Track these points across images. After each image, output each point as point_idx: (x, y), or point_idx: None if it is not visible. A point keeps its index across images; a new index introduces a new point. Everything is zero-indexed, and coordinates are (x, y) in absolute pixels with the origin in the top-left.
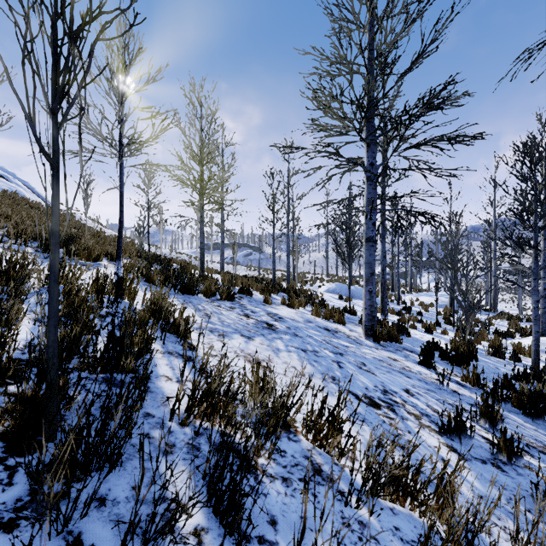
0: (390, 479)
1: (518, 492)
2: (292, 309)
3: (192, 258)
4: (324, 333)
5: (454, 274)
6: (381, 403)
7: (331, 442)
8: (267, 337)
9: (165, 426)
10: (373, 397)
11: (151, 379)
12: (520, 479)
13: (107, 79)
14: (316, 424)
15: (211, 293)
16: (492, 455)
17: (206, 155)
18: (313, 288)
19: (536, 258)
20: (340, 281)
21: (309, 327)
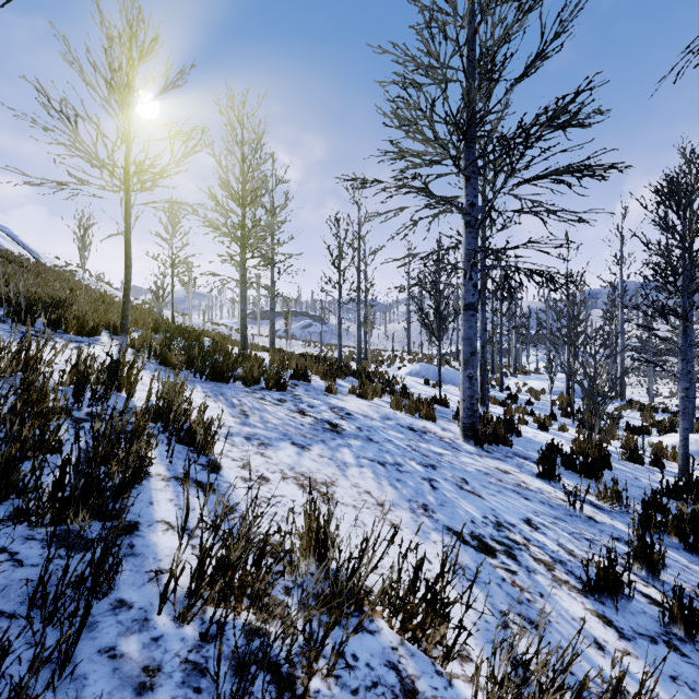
0: None
1: None
2: (364, 400)
3: (233, 331)
4: (409, 436)
5: (574, 352)
6: (496, 545)
7: (430, 634)
8: (329, 444)
9: (148, 627)
10: (483, 535)
11: (139, 529)
12: None
13: (104, 80)
14: (405, 603)
15: (253, 379)
16: (662, 627)
17: (249, 193)
18: (391, 370)
19: (684, 331)
20: (426, 361)
21: (387, 426)
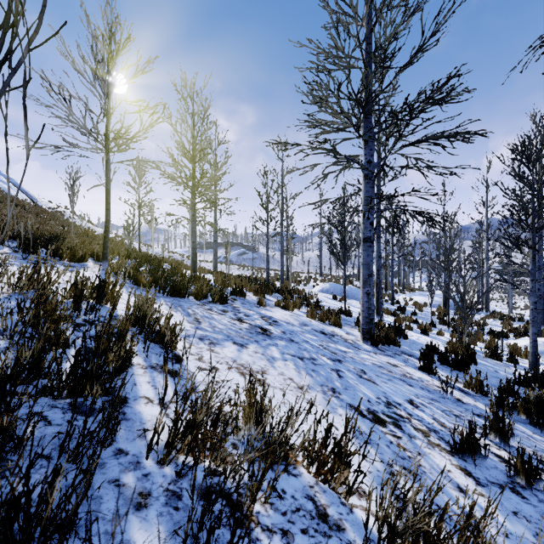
0: (409, 527)
1: (543, 525)
2: (286, 311)
3: (184, 258)
4: (321, 338)
5: (449, 274)
6: (386, 418)
7: (337, 477)
8: (261, 344)
9: (140, 467)
10: (376, 411)
11: (128, 402)
12: (543, 506)
13: (91, 69)
14: (319, 455)
15: (202, 295)
16: (509, 478)
17: (198, 152)
18: (307, 288)
19: (533, 258)
20: (334, 281)
21: (305, 330)
